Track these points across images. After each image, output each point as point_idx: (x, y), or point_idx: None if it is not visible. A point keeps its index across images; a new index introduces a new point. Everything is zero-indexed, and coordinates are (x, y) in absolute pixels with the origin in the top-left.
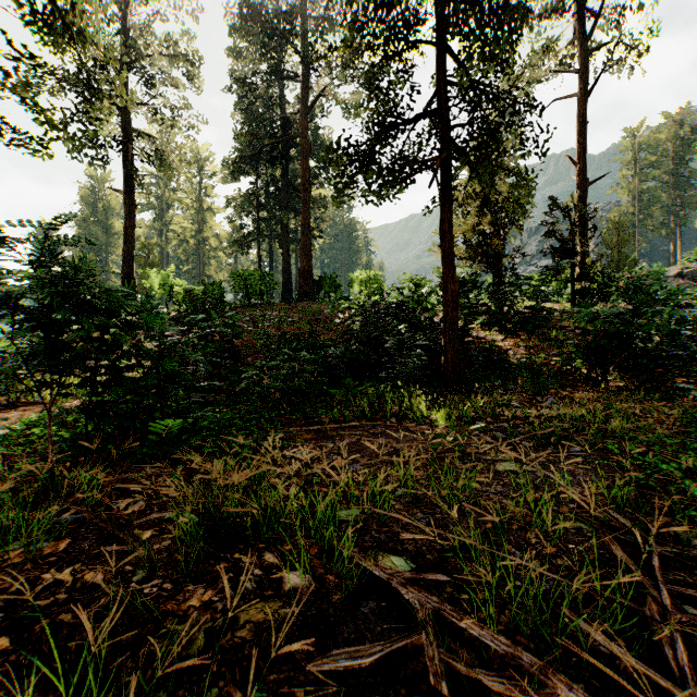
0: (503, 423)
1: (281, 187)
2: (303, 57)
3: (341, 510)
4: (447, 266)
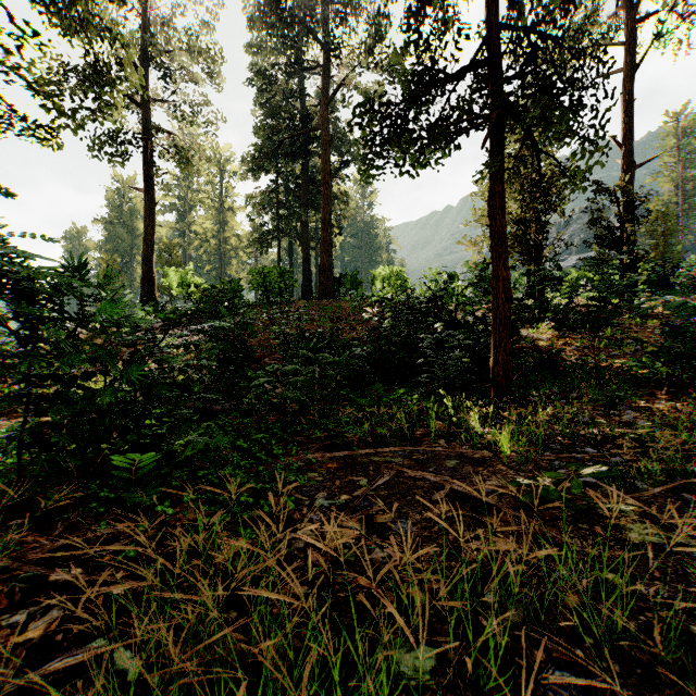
0: (591, 448)
1: (301, 184)
2: (323, 45)
3: (399, 649)
4: (496, 249)
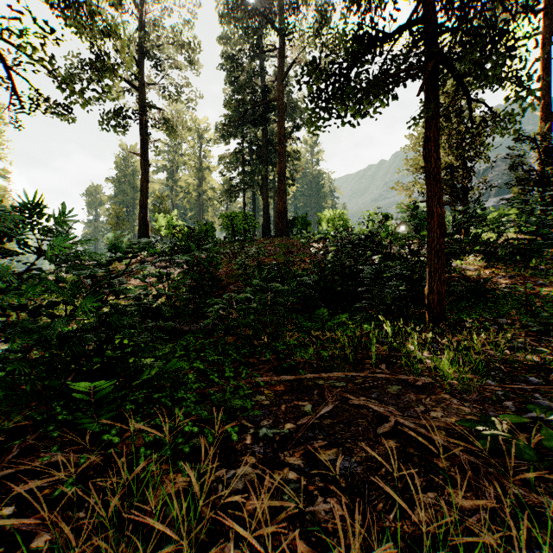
0: (536, 378)
1: (261, 145)
2: (279, 31)
3: None
4: (431, 188)
